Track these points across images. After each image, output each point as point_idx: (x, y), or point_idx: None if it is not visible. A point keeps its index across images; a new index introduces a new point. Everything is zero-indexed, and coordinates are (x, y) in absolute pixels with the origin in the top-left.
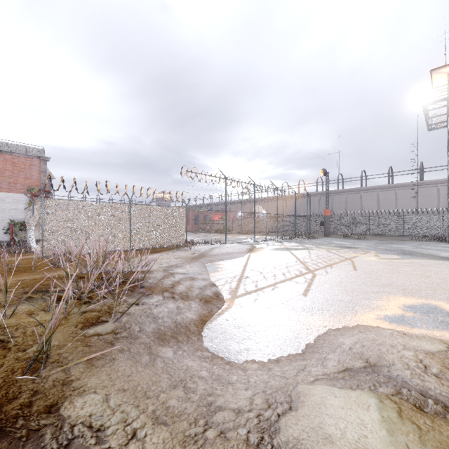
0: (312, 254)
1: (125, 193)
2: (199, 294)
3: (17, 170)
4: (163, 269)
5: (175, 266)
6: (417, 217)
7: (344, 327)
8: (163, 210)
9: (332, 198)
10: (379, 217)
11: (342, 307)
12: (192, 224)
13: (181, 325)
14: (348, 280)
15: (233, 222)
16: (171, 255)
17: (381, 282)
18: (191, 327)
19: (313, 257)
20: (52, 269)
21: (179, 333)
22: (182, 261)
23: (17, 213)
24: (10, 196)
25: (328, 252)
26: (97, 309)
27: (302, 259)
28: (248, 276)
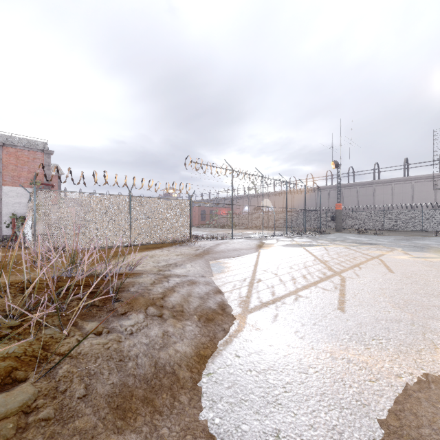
0: (330, 251)
1: (125, 184)
2: (199, 307)
3: (20, 163)
4: (157, 270)
5: (173, 265)
6: (438, 211)
7: (434, 380)
8: (166, 202)
9: (343, 192)
10: (394, 211)
11: (406, 334)
12: (198, 219)
13: (165, 370)
14: (390, 286)
15: (240, 217)
16: (172, 252)
17: (436, 290)
18: (180, 374)
19: (332, 254)
20: (31, 268)
21: (158, 390)
22: (183, 258)
23: (20, 207)
24: (14, 190)
25: (347, 249)
26: (15, 353)
27: (320, 258)
28: (260, 279)
